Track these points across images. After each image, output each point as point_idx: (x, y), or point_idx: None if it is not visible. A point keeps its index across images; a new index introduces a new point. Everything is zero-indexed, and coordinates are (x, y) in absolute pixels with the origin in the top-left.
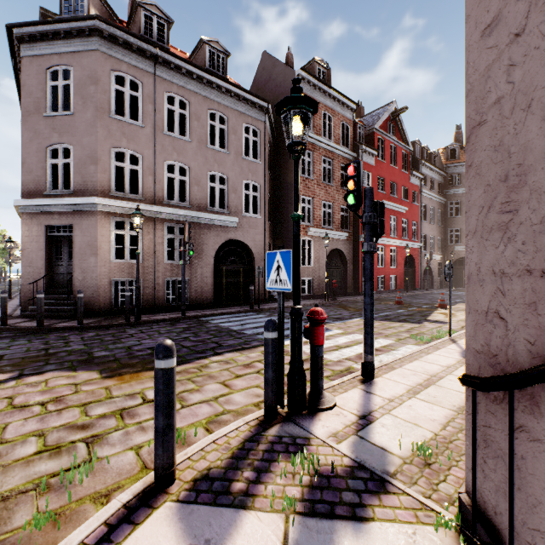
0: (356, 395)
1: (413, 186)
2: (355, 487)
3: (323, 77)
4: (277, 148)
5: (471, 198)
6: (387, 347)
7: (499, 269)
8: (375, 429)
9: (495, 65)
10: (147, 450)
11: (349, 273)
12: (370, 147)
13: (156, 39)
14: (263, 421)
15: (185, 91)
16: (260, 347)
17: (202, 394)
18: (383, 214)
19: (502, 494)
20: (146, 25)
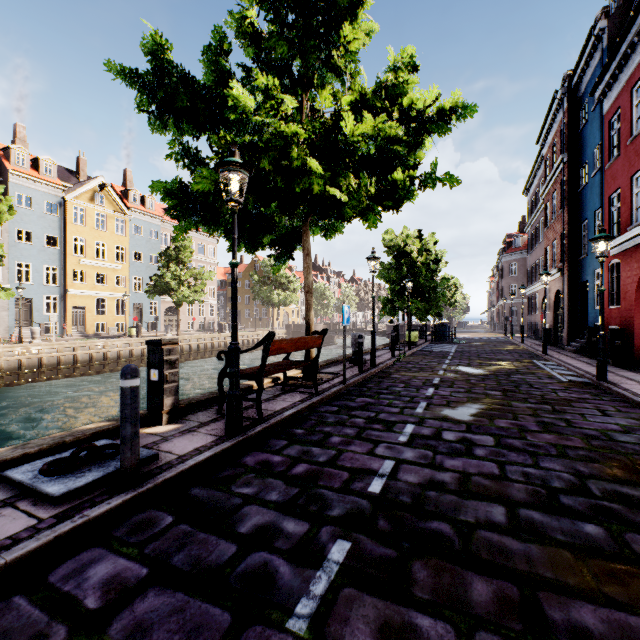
0: None
1: None
2: None
3: None
4: None
5: None
6: None
7: None
8: None
9: None
10: None
11: None
12: None
13: None
14: None
15: None
16: None
17: None
18: None
19: None
20: None
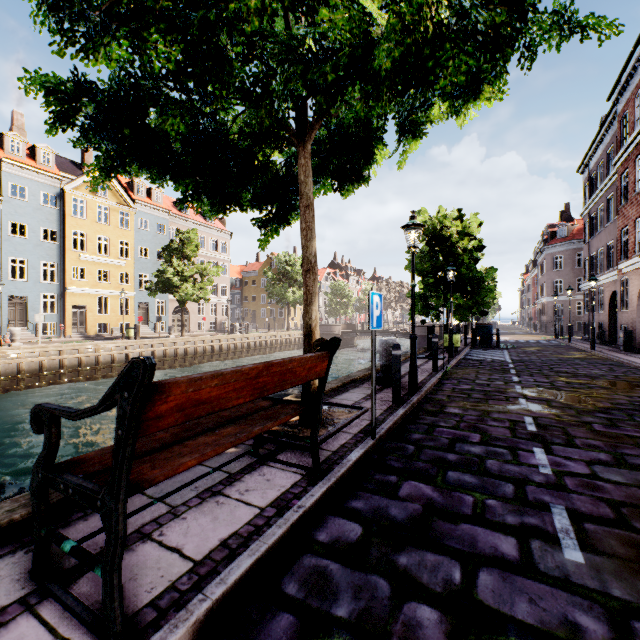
0: None
1: None
2: None
3: None
4: None
5: None
6: None
7: None
8: None
9: None
10: None
11: None
12: None
13: None
14: None
15: None
16: None
17: None
18: None
19: None
20: None
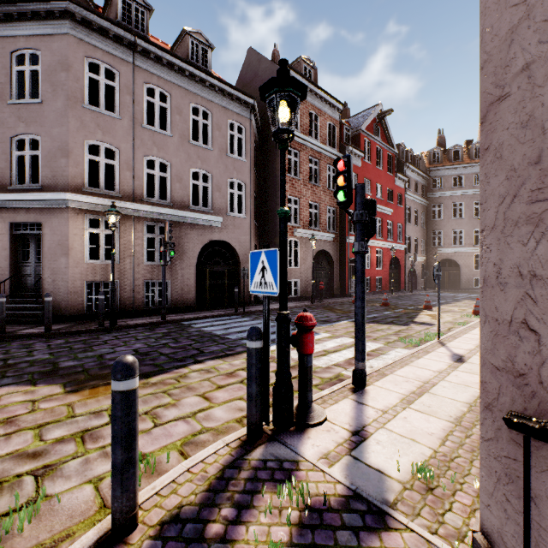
0: (347, 407)
1: (398, 188)
2: (351, 523)
3: (309, 75)
4: (263, 147)
5: (488, 187)
6: (377, 351)
7: (528, 270)
8: (370, 447)
9: (522, 25)
10: (109, 482)
11: (336, 275)
12: (357, 148)
13: (134, 27)
14: (246, 441)
15: (166, 83)
16: (244, 353)
17: (178, 410)
18: (375, 212)
19: (533, 543)
20: (123, 11)
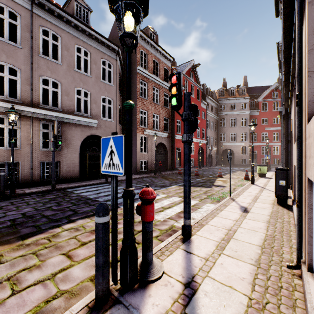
0: (179, 257)
1: (202, 108)
2: None
3: (153, 38)
4: (125, 78)
5: None
6: (195, 206)
7: None
8: (200, 301)
9: None
10: None
11: (168, 157)
12: None
13: None
14: (93, 307)
15: (57, 28)
16: None
17: (41, 272)
18: (197, 114)
19: None
20: None
